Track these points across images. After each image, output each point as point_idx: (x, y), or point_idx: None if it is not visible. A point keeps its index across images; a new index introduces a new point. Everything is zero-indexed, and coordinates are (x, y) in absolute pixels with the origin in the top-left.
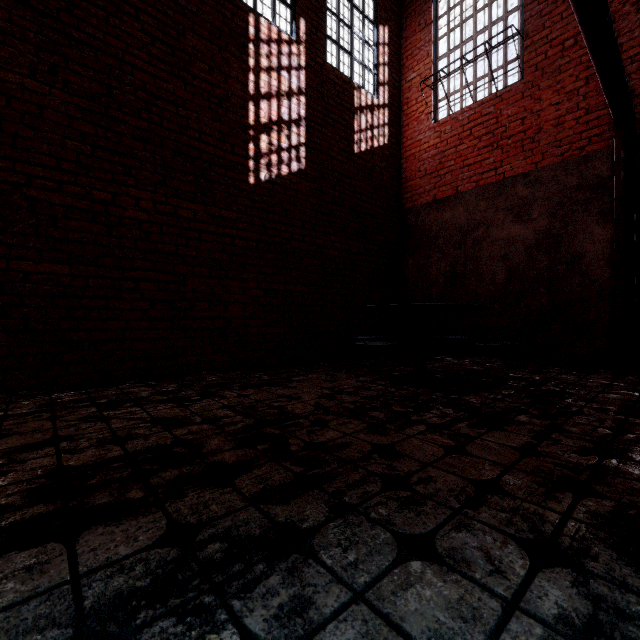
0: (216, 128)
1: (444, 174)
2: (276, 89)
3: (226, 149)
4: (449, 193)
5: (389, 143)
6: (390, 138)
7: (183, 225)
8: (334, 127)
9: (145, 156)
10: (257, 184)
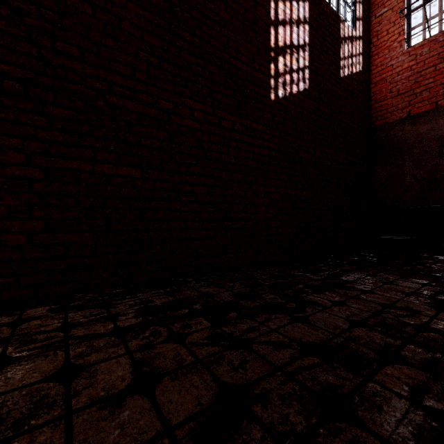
0: (248, 48)
1: (420, 92)
2: (289, 17)
3: (255, 68)
4: (426, 108)
5: (362, 70)
6: (363, 66)
7: (224, 135)
8: (327, 53)
9: (197, 70)
10: (276, 100)
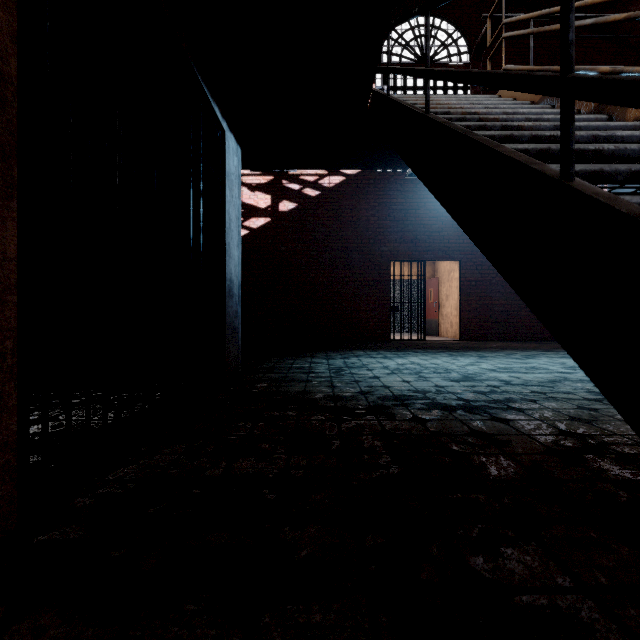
0: None
1: None
2: None
3: None
4: None
5: None
6: None
7: None
8: None
9: None
10: None
